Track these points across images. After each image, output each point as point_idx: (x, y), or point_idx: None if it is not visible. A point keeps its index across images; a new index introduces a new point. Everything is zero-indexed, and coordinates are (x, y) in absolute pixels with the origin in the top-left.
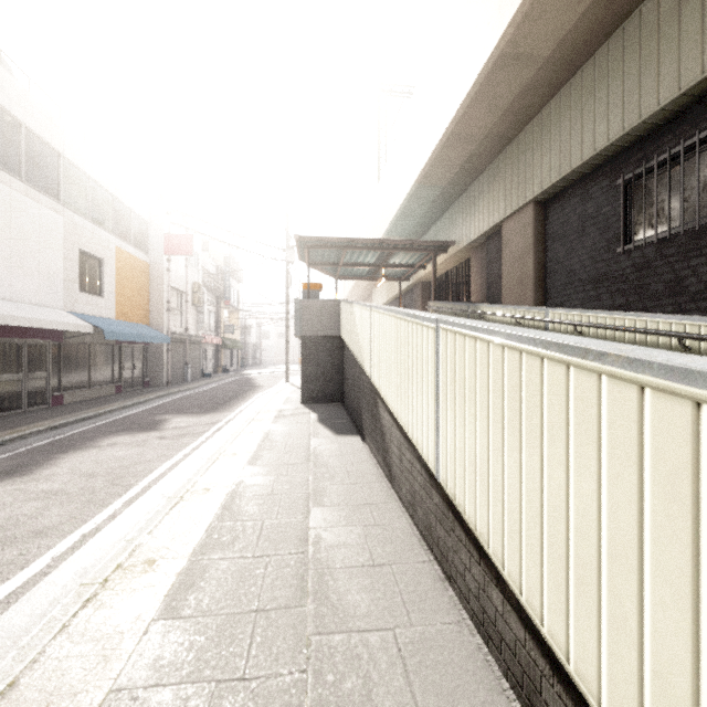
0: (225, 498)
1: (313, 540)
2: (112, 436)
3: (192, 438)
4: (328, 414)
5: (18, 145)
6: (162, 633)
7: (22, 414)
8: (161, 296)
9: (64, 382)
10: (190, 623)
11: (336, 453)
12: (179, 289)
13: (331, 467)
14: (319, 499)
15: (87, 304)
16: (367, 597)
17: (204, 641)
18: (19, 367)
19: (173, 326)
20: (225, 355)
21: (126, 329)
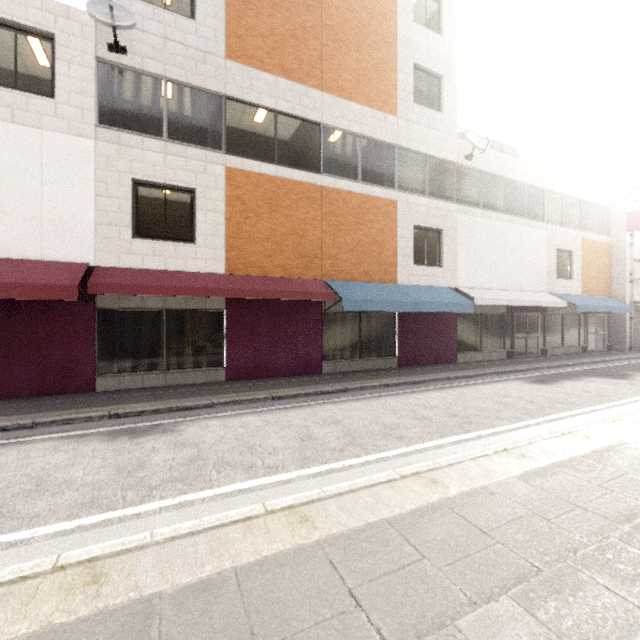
0: None
1: None
2: (590, 377)
3: None
4: None
5: (523, 198)
6: None
7: (526, 358)
8: (623, 270)
9: (546, 341)
10: None
11: None
12: None
13: None
14: None
15: (561, 286)
16: None
17: None
18: (523, 330)
19: (636, 295)
20: None
21: (591, 302)
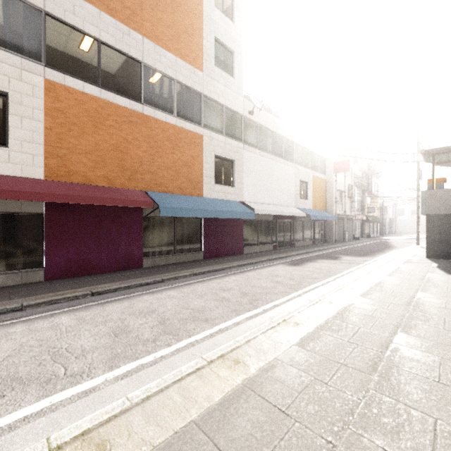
0: (376, 282)
1: (416, 298)
2: (320, 260)
3: (356, 264)
4: (447, 265)
5: (282, 146)
6: (361, 299)
7: (284, 249)
8: (332, 195)
9: (294, 238)
10: (368, 299)
11: (443, 280)
12: (341, 190)
13: (437, 284)
14: (424, 291)
15: (302, 203)
16: (436, 311)
17: (374, 302)
18: (282, 231)
19: (338, 210)
20: (368, 226)
21: (317, 214)
